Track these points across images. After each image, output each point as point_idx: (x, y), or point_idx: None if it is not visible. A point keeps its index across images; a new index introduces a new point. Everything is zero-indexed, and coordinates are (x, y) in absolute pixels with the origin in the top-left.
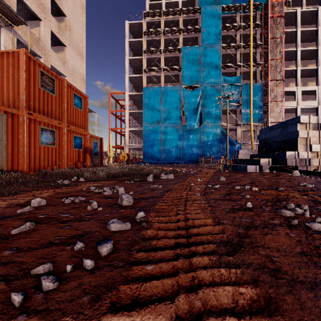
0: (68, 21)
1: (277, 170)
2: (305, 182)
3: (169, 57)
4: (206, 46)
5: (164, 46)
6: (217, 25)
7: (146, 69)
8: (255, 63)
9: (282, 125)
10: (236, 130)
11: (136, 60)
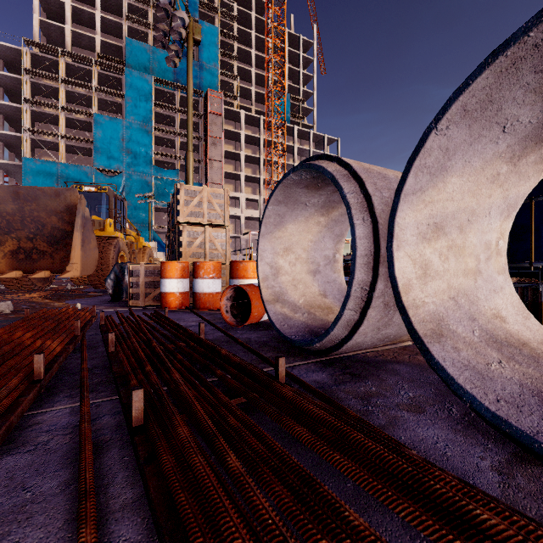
0: None
1: None
2: None
3: (76, 120)
4: (132, 122)
5: (68, 98)
6: (147, 100)
7: (30, 130)
8: (195, 159)
9: None
10: None
11: (9, 107)
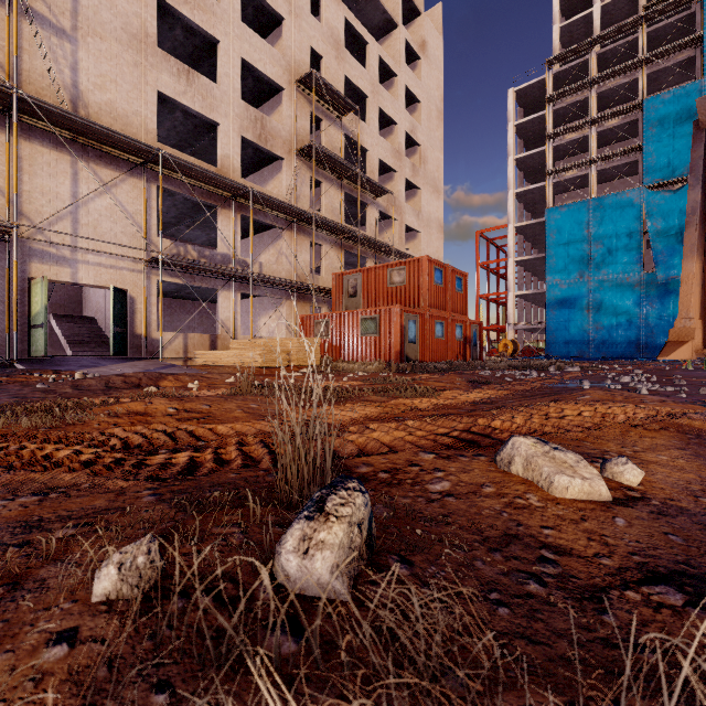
0: (422, 151)
1: None
2: None
3: (611, 129)
4: None
5: (597, 106)
6: None
7: (553, 172)
8: None
9: None
10: None
11: (530, 157)
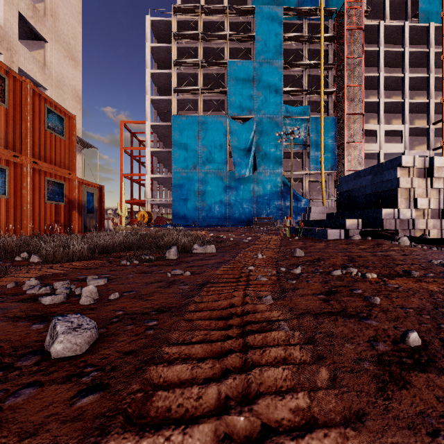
0: (51, 3)
1: (372, 236)
2: (432, 257)
3: (211, 75)
4: (262, 61)
5: (203, 58)
6: (277, 34)
7: (177, 90)
8: (327, 90)
9: (373, 170)
10: (303, 180)
11: (161, 76)
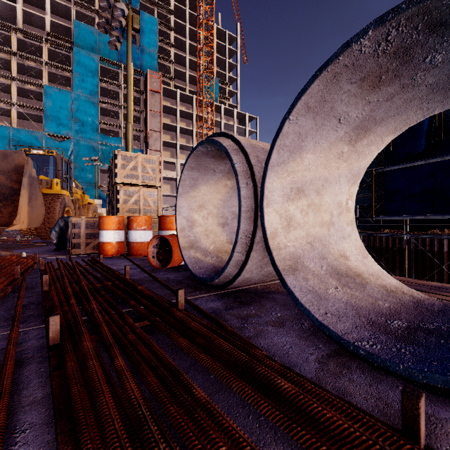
0: None
1: None
2: None
3: (27, 90)
4: (80, 94)
5: (19, 69)
6: (94, 76)
7: None
8: (137, 129)
9: None
10: None
11: None
